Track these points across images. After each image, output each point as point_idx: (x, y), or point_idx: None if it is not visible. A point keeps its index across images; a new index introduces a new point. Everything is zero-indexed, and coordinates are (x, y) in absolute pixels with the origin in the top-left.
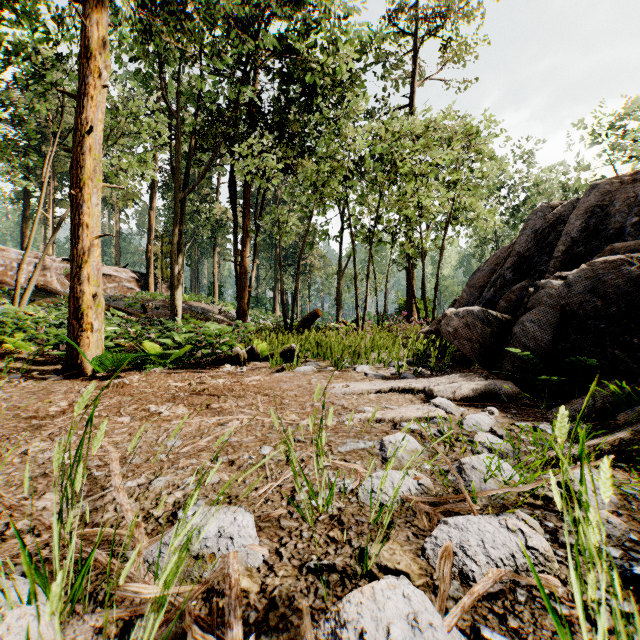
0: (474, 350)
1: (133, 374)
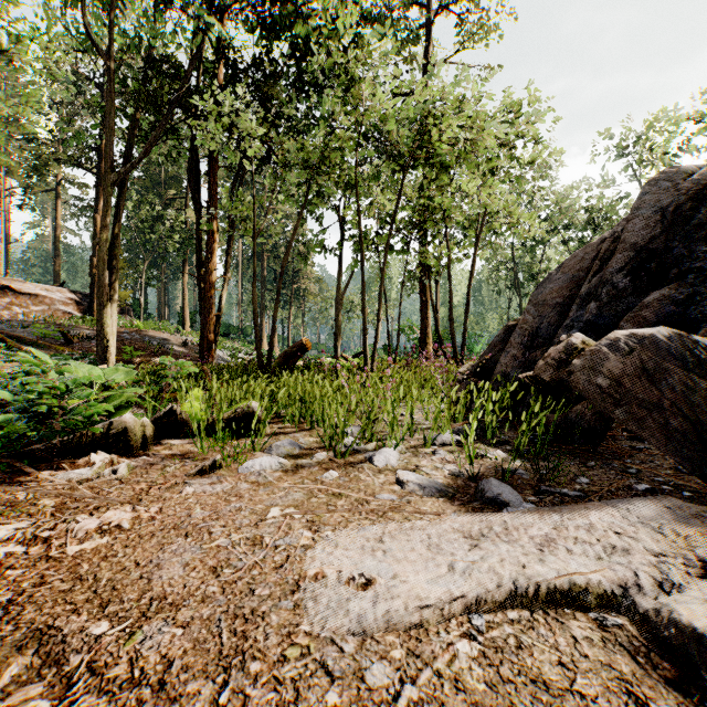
0: (662, 431)
1: None
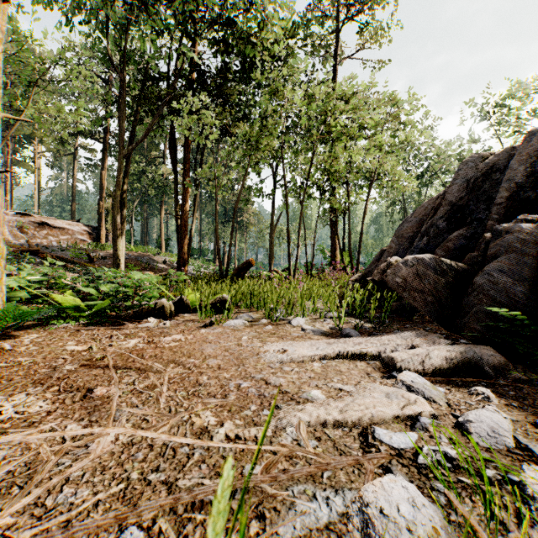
0: (426, 303)
1: (35, 332)
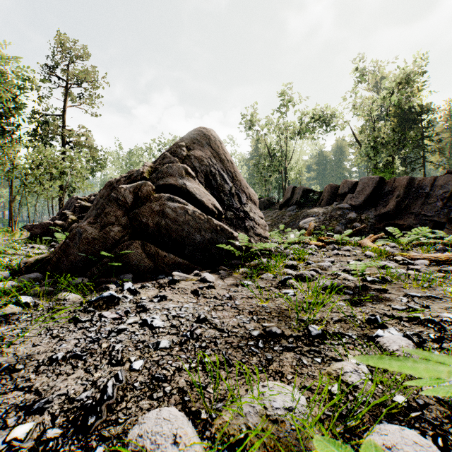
0: None
1: None
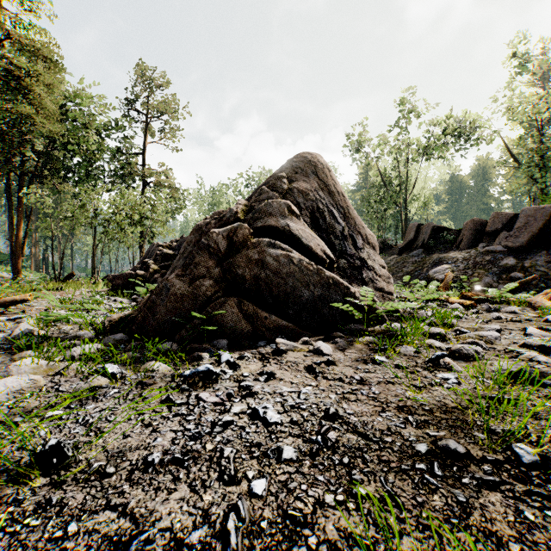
0: None
1: None
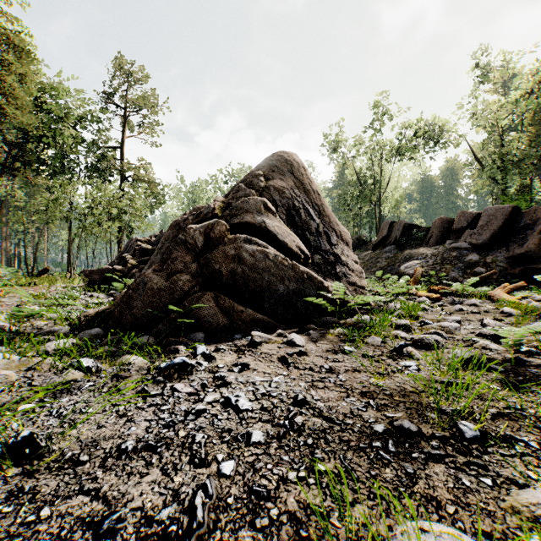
0: None
1: None
